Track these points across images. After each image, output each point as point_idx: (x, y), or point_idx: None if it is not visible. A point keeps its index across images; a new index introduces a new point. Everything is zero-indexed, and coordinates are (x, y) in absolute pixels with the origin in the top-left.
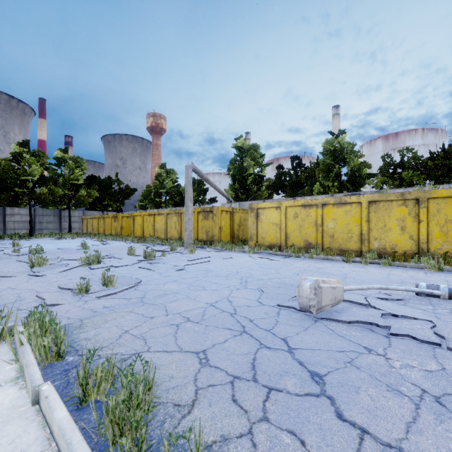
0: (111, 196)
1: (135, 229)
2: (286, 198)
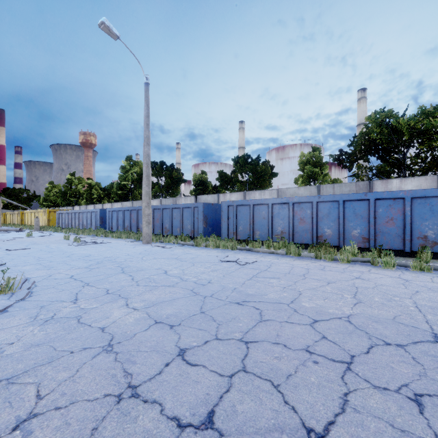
0: (20, 201)
1: (7, 220)
2: (71, 206)
